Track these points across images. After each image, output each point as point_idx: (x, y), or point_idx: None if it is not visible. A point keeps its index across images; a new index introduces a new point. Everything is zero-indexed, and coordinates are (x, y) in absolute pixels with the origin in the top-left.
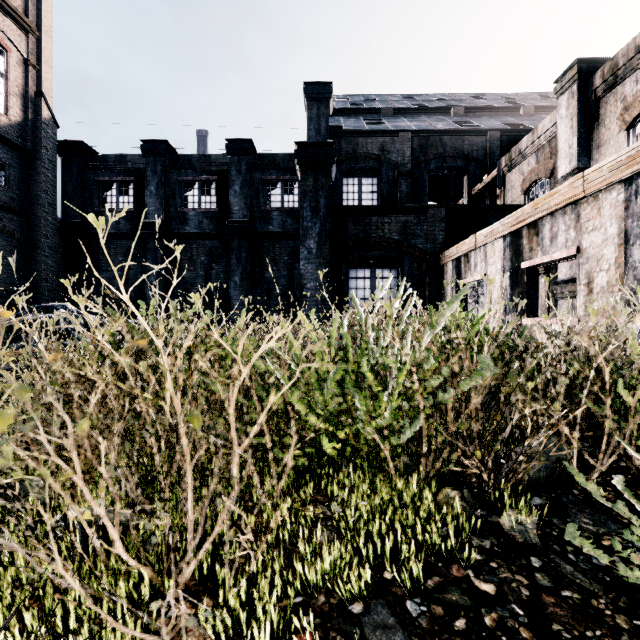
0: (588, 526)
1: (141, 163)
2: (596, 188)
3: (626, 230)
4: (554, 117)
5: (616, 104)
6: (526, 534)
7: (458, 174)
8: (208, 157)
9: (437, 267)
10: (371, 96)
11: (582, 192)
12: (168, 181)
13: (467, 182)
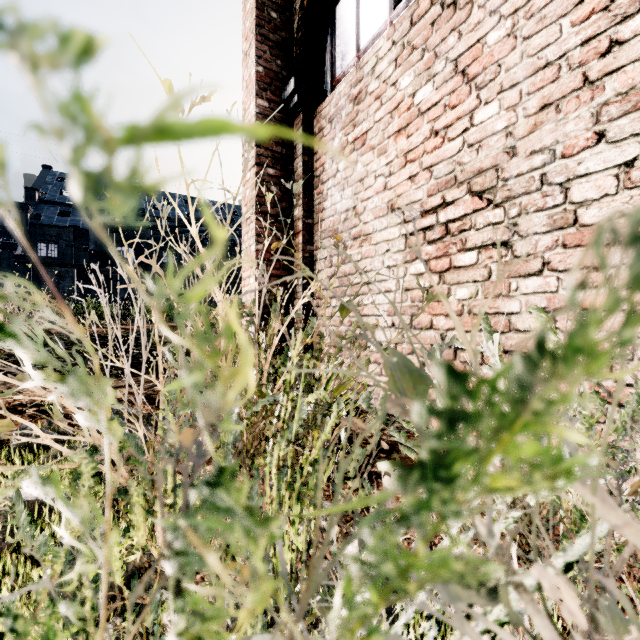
0: None
1: None
2: None
3: None
4: None
5: None
6: None
7: None
8: None
9: None
10: None
11: None
12: None
13: None
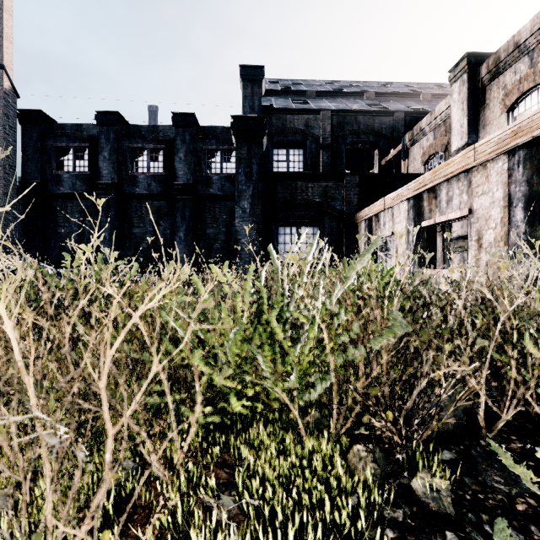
0: (500, 486)
1: (95, 131)
2: (485, 158)
3: (510, 194)
4: (448, 101)
5: (498, 91)
6: (440, 502)
7: (370, 148)
8: (156, 128)
9: (352, 225)
10: (298, 81)
11: (473, 162)
12: (120, 148)
13: (377, 154)
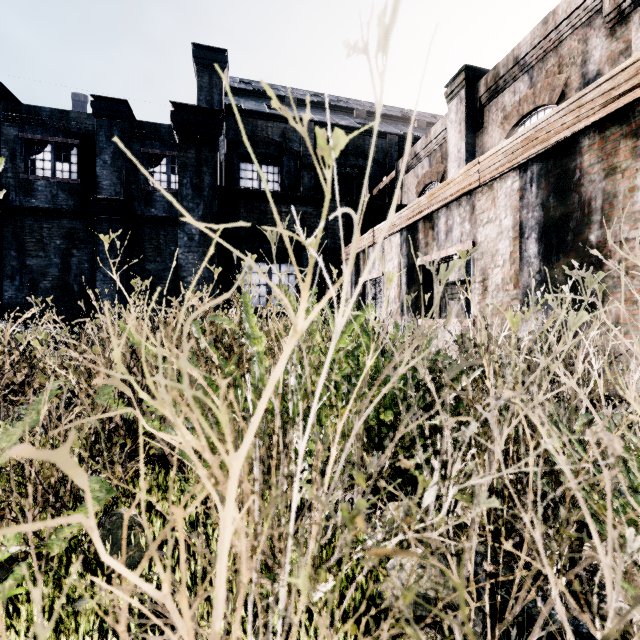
0: None
1: None
2: (491, 175)
3: (521, 222)
4: (445, 122)
5: (497, 113)
6: None
7: (360, 173)
8: (65, 114)
9: (337, 264)
10: (277, 86)
11: (477, 180)
12: (4, 137)
13: (368, 182)
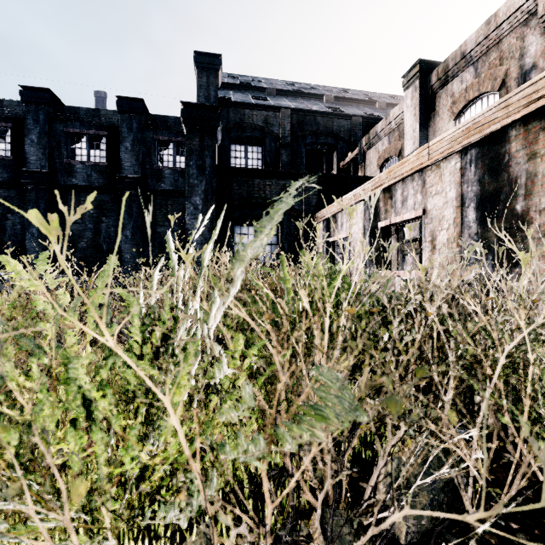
0: None
1: (20, 110)
2: (439, 157)
3: (462, 194)
4: (402, 106)
5: (447, 99)
6: None
7: (329, 150)
8: (97, 112)
9: (311, 226)
10: (259, 78)
11: (427, 161)
12: (52, 131)
13: (336, 157)
